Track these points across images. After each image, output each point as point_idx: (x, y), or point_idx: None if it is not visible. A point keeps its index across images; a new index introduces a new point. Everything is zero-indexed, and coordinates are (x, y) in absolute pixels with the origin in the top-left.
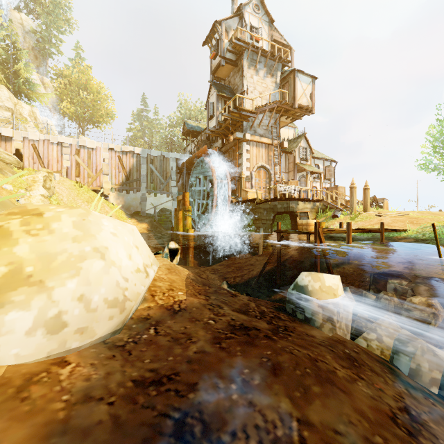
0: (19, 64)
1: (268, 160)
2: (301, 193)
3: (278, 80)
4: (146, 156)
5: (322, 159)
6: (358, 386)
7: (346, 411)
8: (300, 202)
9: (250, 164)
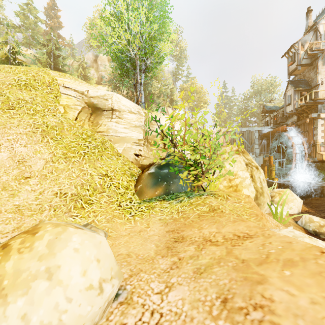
0: (174, 95)
1: None
2: None
3: None
4: (238, 132)
5: None
6: None
7: None
8: None
9: (324, 134)
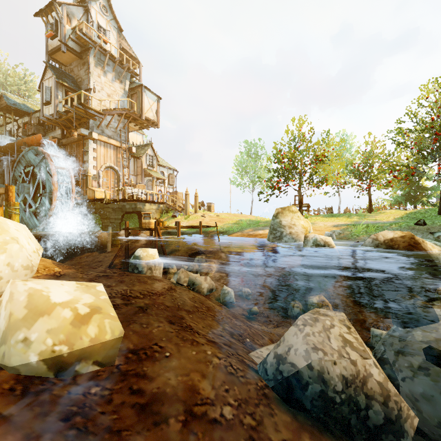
0: None
1: (117, 162)
2: (148, 196)
3: (127, 88)
4: None
5: (166, 167)
6: (155, 284)
7: (147, 286)
8: (147, 204)
9: (97, 163)
